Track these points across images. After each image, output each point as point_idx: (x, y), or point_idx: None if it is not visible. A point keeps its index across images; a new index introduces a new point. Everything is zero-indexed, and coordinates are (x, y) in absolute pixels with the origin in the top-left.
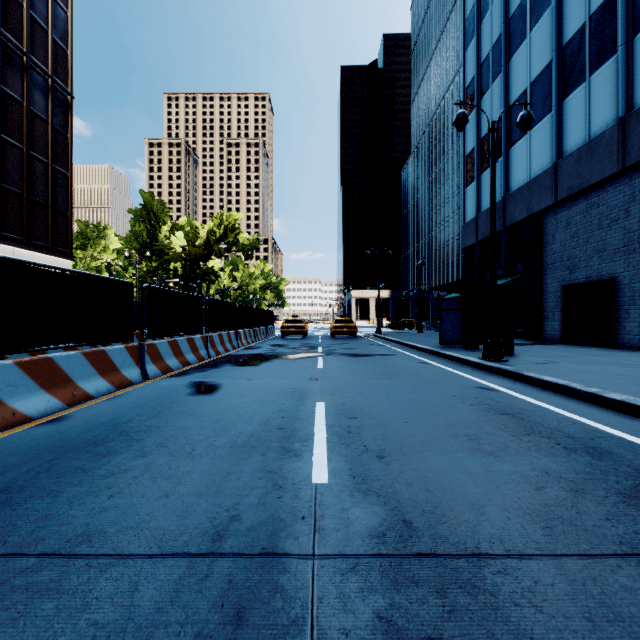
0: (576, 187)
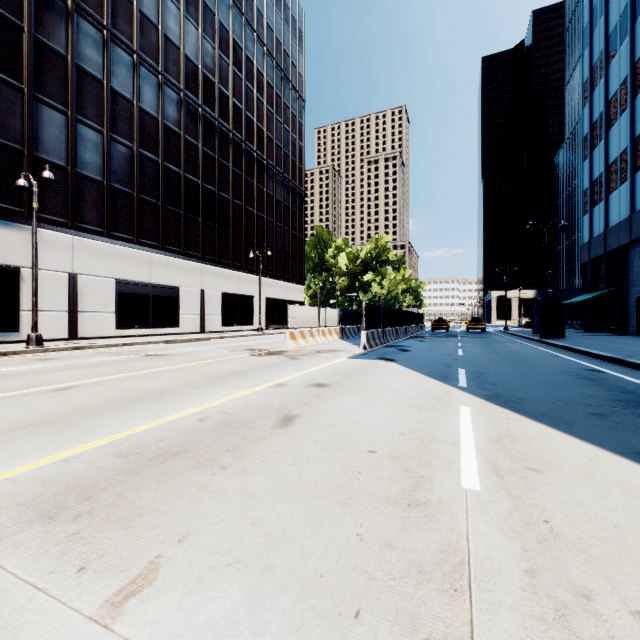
0: (639, 234)
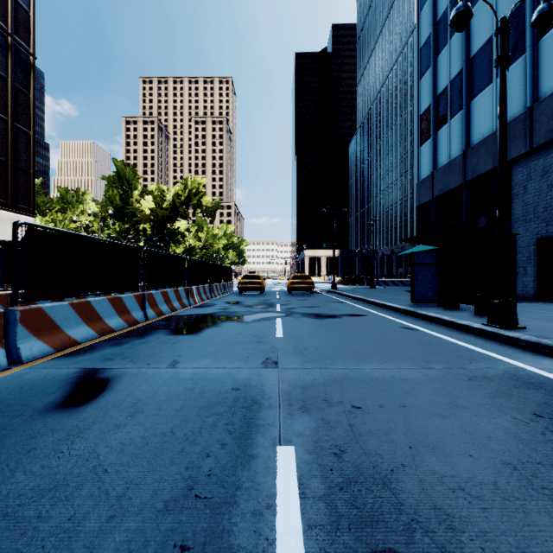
0: None
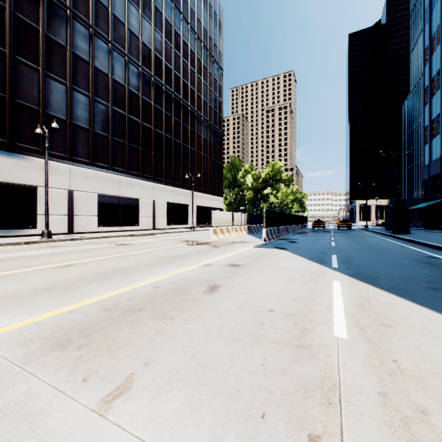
0: None
